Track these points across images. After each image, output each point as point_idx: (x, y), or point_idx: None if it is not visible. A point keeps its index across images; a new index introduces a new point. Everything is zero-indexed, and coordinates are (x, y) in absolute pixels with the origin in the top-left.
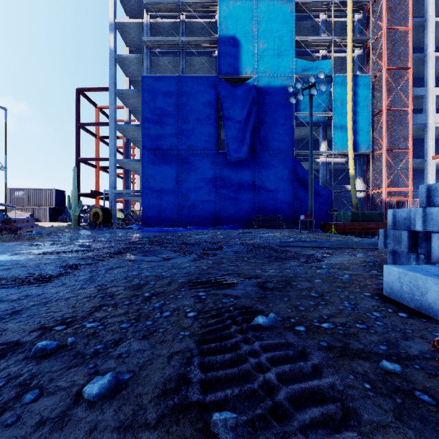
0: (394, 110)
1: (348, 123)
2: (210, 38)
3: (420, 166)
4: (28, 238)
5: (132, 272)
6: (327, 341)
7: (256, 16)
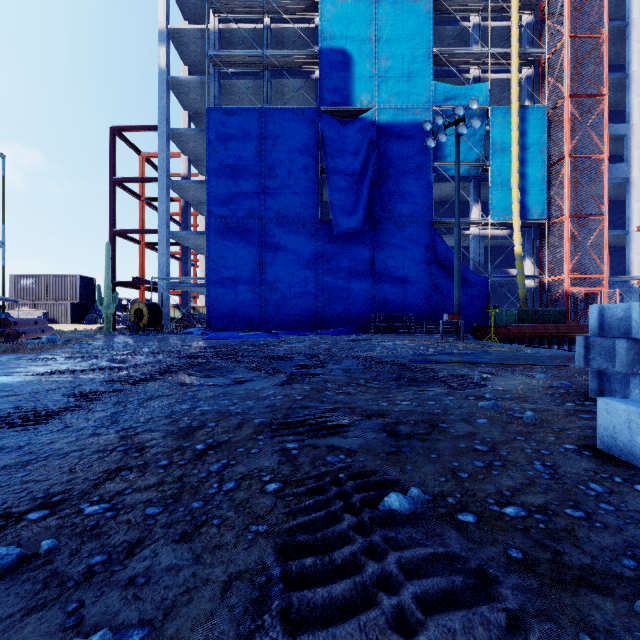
0: (581, 158)
1: (513, 176)
2: (307, 51)
3: (620, 241)
4: (33, 348)
5: (181, 405)
6: (520, 547)
7: (375, 18)
